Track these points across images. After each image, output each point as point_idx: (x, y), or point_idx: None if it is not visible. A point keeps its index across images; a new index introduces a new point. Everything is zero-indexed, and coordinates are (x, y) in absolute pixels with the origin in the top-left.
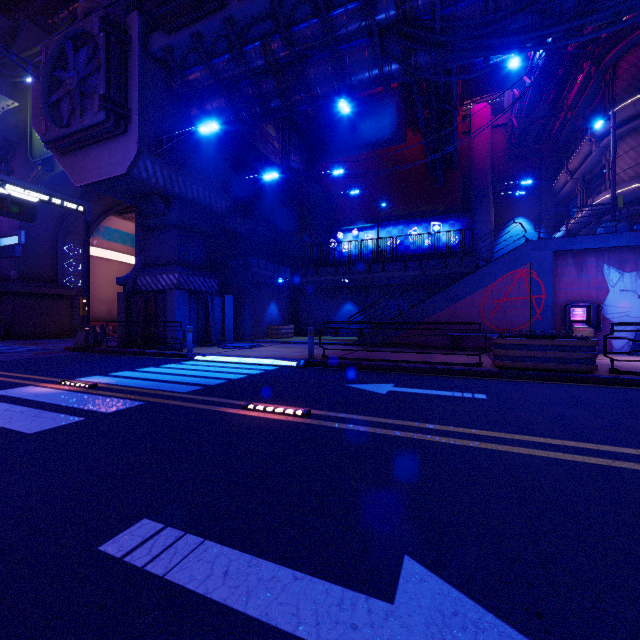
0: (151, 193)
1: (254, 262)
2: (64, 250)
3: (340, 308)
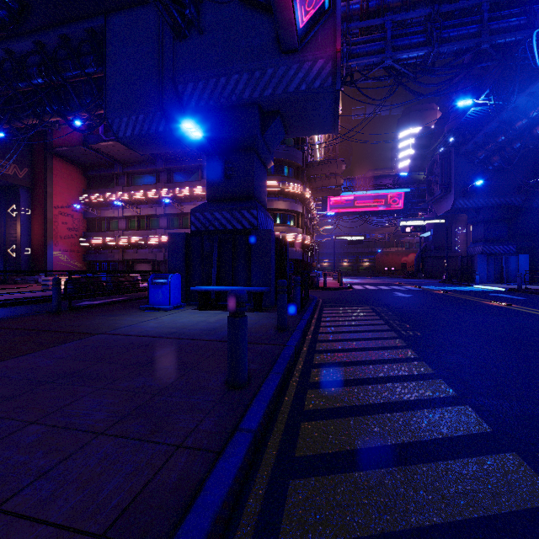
0: (468, 209)
1: None
2: (455, 231)
3: None
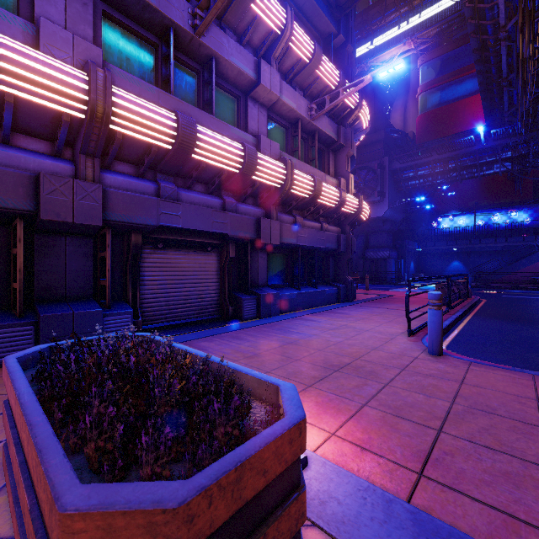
0: (379, 219)
1: (406, 242)
2: None
3: (450, 264)
